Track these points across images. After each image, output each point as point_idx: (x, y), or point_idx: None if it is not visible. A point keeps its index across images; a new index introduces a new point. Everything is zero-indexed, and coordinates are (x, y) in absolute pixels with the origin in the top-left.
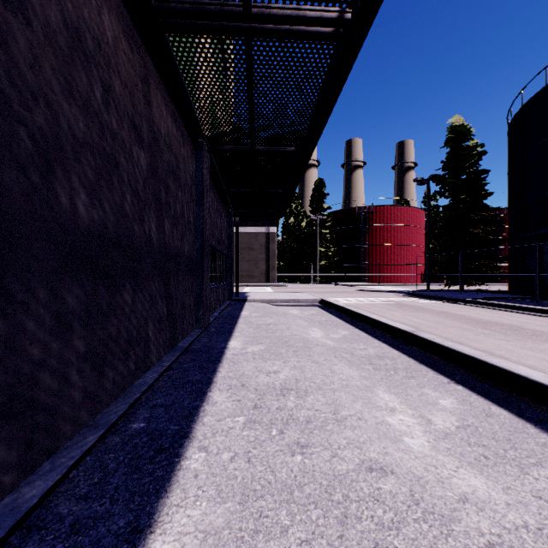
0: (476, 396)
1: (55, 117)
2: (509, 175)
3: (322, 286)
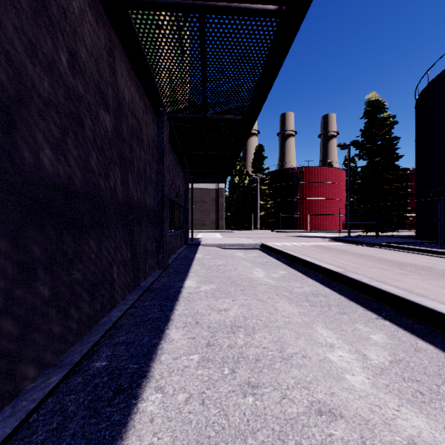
0: (403, 331)
1: (17, 75)
2: (416, 141)
3: (262, 232)
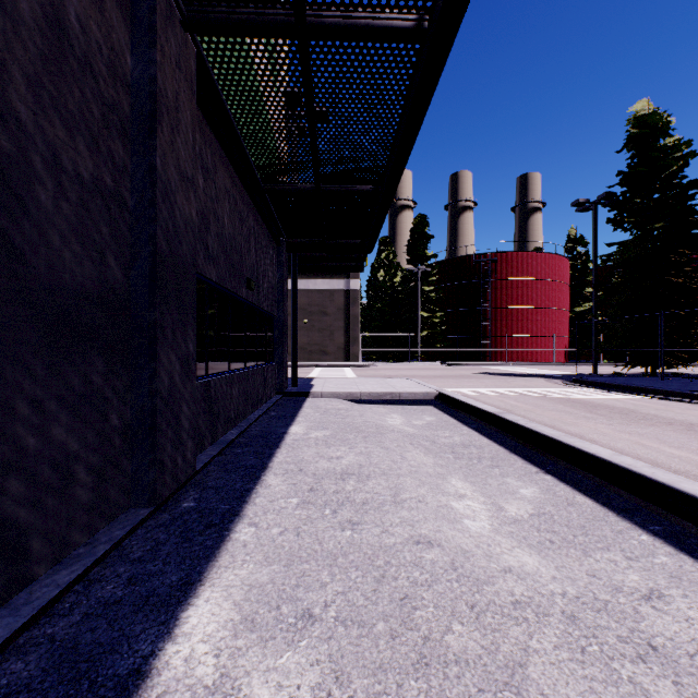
0: None
1: None
2: None
3: (425, 366)
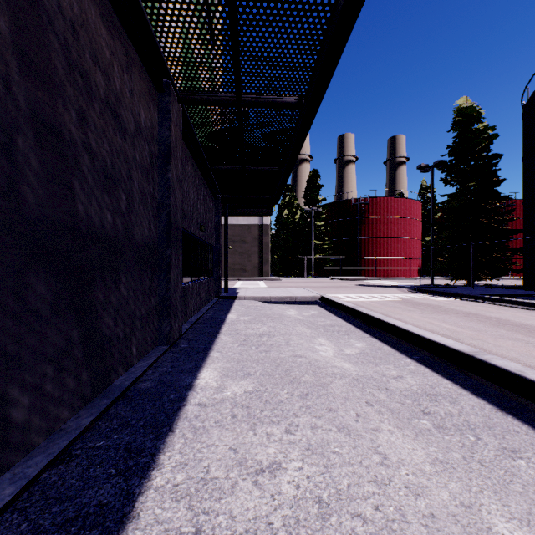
0: None
1: None
2: (525, 160)
3: (317, 280)
